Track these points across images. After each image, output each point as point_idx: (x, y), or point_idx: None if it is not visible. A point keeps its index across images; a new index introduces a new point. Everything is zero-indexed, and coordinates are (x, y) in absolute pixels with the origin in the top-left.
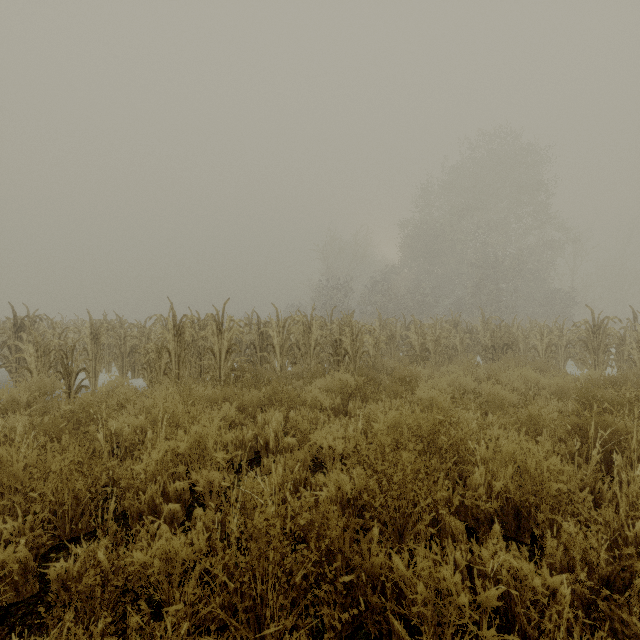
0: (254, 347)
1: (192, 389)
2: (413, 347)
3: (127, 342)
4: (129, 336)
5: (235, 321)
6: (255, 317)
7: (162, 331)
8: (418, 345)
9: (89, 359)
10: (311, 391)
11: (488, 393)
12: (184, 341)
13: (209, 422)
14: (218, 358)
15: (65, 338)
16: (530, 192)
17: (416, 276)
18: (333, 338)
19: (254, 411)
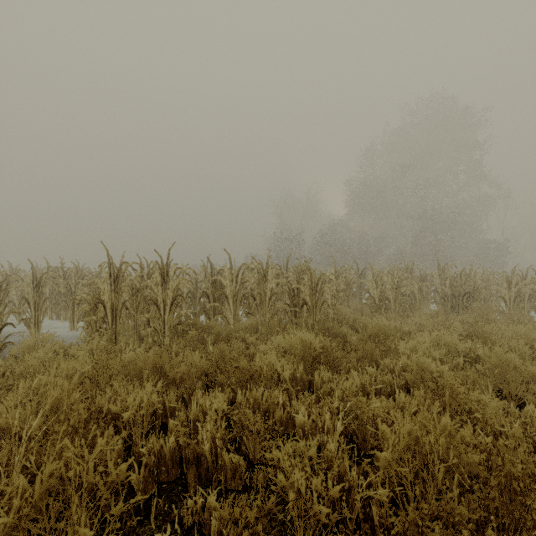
0: (207, 296)
1: (124, 350)
2: (371, 295)
3: (78, 290)
4: (79, 284)
5: (182, 269)
6: (218, 265)
7: (93, 280)
8: (377, 293)
9: (16, 312)
10: (266, 359)
11: (496, 362)
12: (121, 292)
13: (122, 412)
14: (162, 310)
15: (7, 287)
16: (466, 151)
17: (360, 229)
18: (290, 287)
19: (193, 384)
